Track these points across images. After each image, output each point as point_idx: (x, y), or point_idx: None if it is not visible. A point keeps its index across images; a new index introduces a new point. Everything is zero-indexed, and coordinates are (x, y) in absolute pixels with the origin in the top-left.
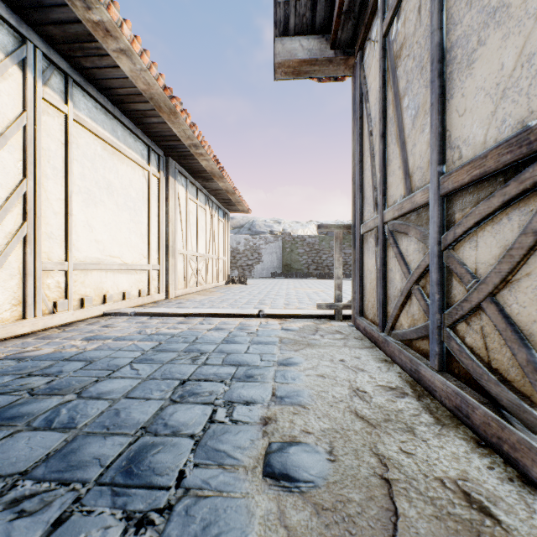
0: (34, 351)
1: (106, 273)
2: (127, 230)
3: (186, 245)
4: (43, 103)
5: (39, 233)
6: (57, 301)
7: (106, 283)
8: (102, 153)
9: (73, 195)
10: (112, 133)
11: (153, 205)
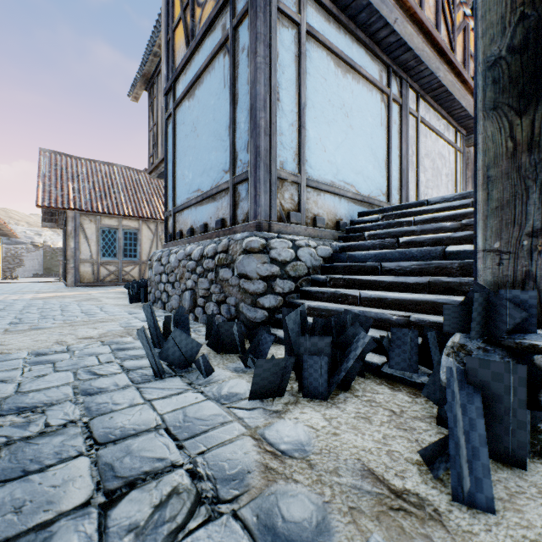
0: None
1: None
2: None
3: None
4: None
5: None
6: None
7: None
8: None
9: None
10: None
11: None
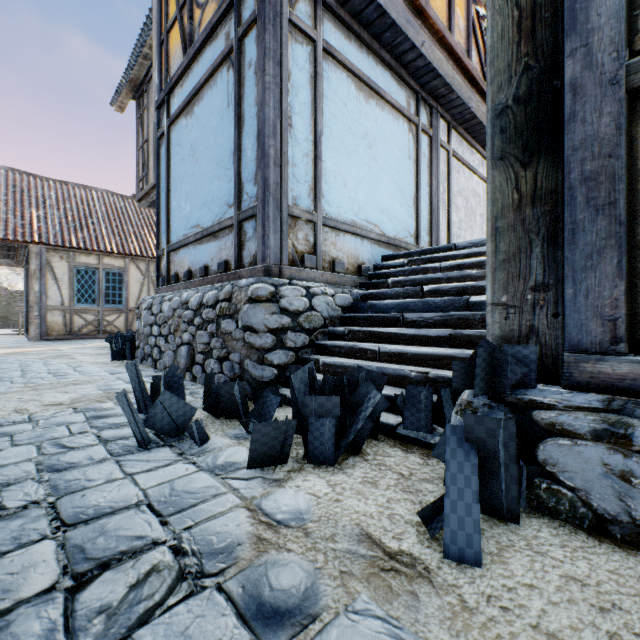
0: None
1: None
2: None
3: None
4: None
5: None
6: None
7: None
8: None
9: None
10: None
11: None
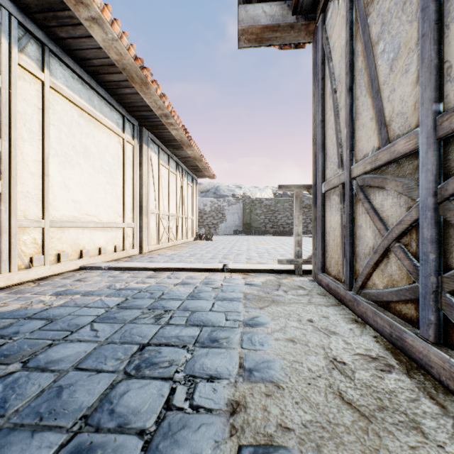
0: (1, 307)
1: (82, 231)
2: (103, 191)
3: (158, 206)
4: (19, 69)
5: (14, 192)
6: (33, 257)
7: (82, 239)
8: (79, 120)
9: (50, 158)
10: (89, 102)
11: (127, 170)
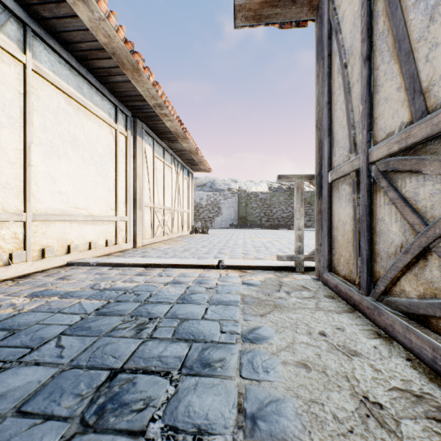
0: None
1: (70, 224)
2: (93, 183)
3: (153, 199)
4: None
5: None
6: (12, 253)
7: (70, 233)
8: (66, 108)
9: (33, 146)
10: (78, 90)
11: (120, 161)
